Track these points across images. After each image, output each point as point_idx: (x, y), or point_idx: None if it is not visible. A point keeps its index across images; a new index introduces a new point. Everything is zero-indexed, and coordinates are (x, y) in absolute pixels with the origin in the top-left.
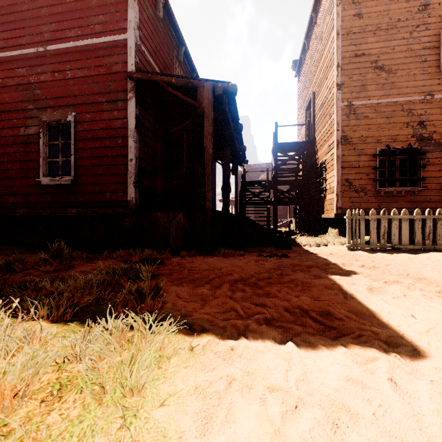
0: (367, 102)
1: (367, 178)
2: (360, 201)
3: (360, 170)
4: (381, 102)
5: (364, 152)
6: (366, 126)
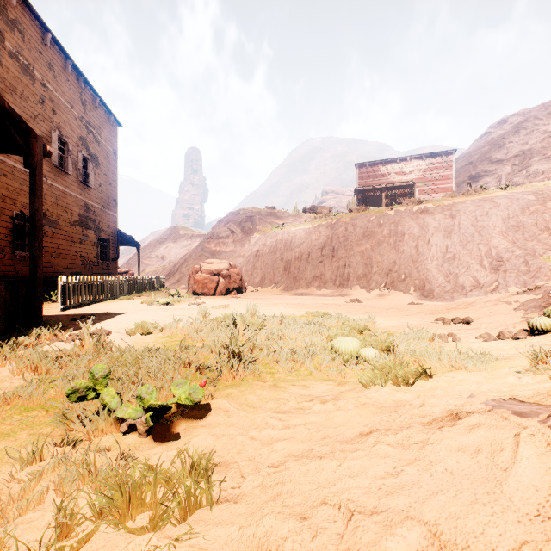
0: (7, 160)
1: (7, 240)
2: (1, 263)
3: (1, 230)
4: (17, 166)
5: (5, 212)
6: (6, 184)
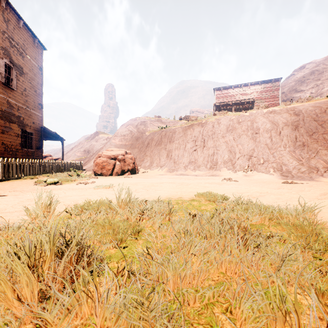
0: None
1: None
2: None
3: None
4: None
5: None
6: None
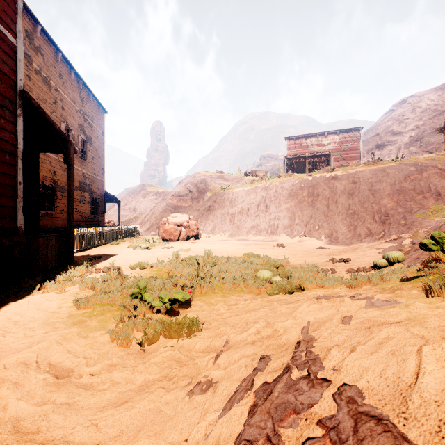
0: None
1: None
2: None
3: None
4: None
5: None
6: None
